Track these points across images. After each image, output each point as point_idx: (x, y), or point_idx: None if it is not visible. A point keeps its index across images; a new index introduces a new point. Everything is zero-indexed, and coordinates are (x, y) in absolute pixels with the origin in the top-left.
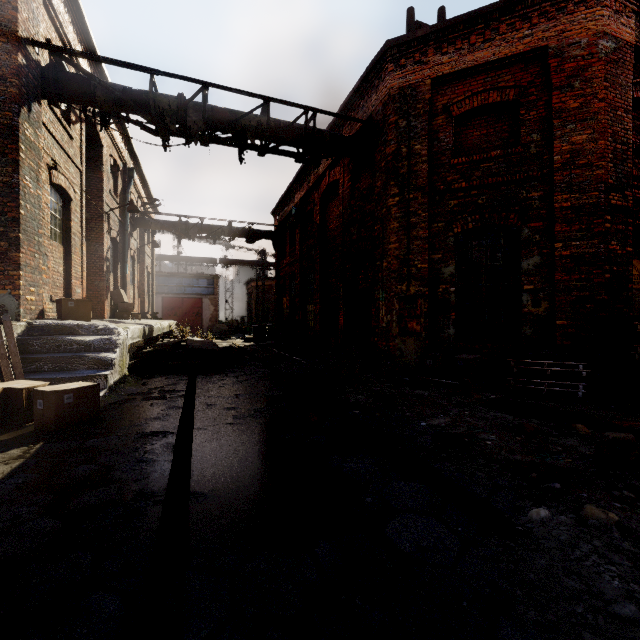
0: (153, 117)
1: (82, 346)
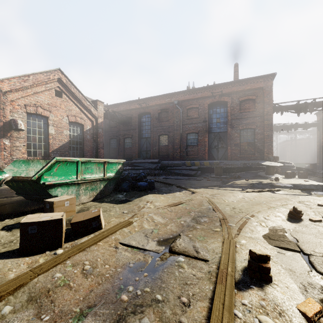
0: (298, 110)
1: (287, 166)
